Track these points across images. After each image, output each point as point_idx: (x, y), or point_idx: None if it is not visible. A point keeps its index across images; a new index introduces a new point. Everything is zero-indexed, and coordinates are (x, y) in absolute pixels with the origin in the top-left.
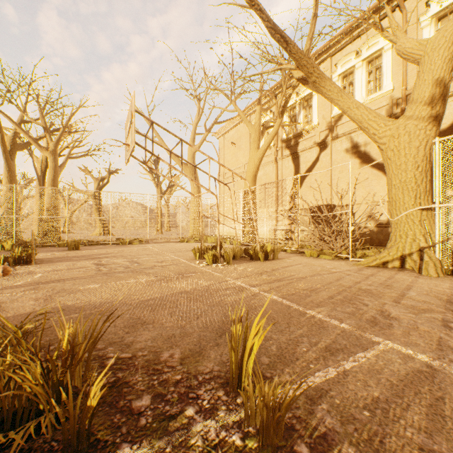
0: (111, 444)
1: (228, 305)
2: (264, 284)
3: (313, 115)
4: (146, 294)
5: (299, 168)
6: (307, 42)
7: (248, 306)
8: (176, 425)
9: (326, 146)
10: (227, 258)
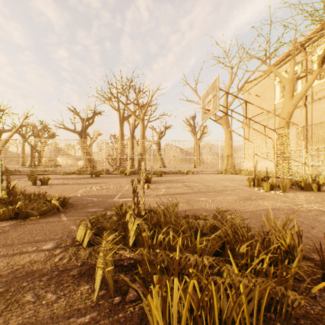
0: None
1: None
2: None
3: None
4: (246, 207)
5: None
6: None
7: None
8: None
9: None
10: (283, 187)
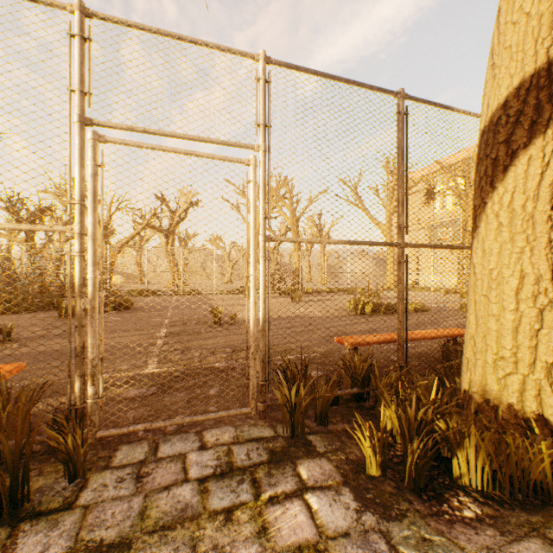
0: None
1: None
2: None
3: None
4: None
5: None
6: None
7: None
8: None
9: None
10: None
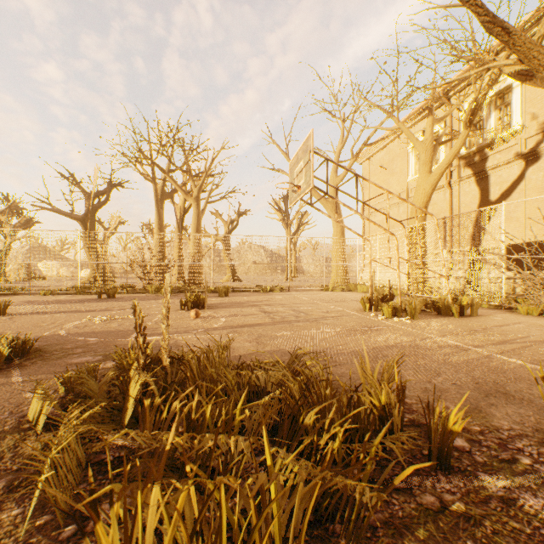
0: (465, 470)
1: (463, 365)
2: (487, 345)
3: (514, 115)
4: (349, 345)
5: (487, 193)
6: (541, 26)
7: (490, 368)
8: (520, 468)
9: (538, 157)
10: (412, 311)
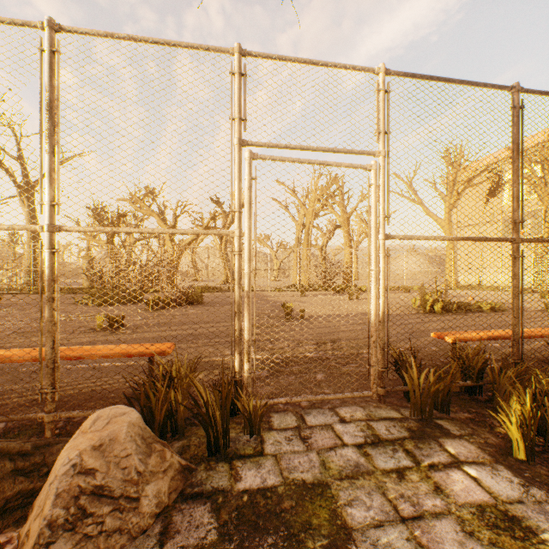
0: None
1: None
2: None
3: None
4: None
5: None
6: None
7: None
8: None
9: None
10: None
